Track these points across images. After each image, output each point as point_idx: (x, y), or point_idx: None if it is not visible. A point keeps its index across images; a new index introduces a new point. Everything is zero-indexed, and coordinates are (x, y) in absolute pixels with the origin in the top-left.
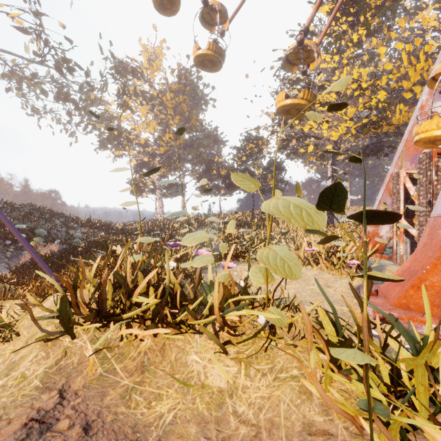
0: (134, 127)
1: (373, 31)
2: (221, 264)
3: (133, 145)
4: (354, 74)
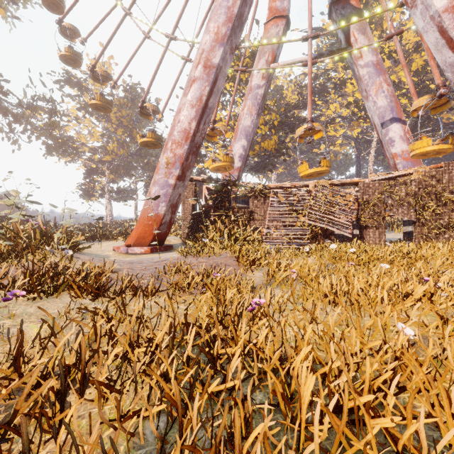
0: (78, 137)
1: (247, 81)
2: (93, 242)
3: (78, 152)
4: (218, 116)
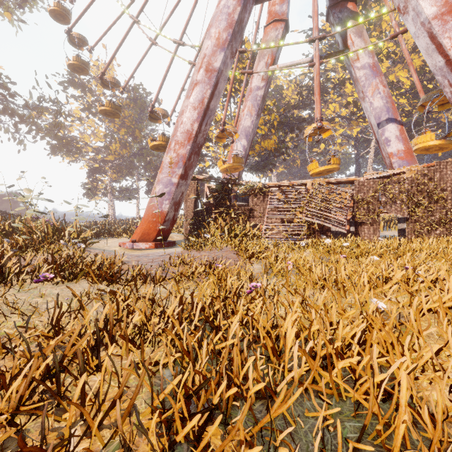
0: (82, 138)
1: (247, 82)
2: (99, 239)
3: (82, 152)
4: (219, 117)
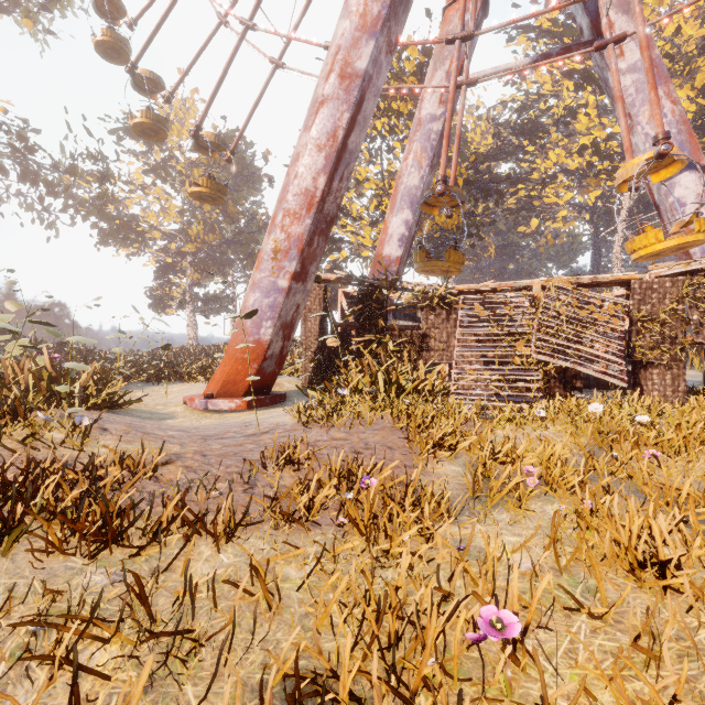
0: (144, 216)
1: (411, 115)
2: (158, 384)
3: (145, 240)
4: (362, 173)
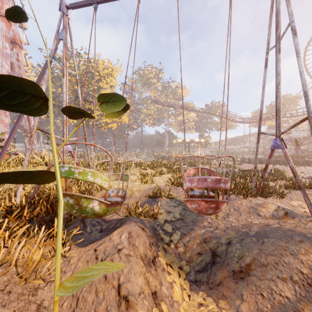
0: None
1: None
2: None
3: None
4: None
